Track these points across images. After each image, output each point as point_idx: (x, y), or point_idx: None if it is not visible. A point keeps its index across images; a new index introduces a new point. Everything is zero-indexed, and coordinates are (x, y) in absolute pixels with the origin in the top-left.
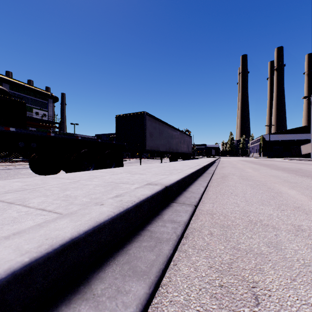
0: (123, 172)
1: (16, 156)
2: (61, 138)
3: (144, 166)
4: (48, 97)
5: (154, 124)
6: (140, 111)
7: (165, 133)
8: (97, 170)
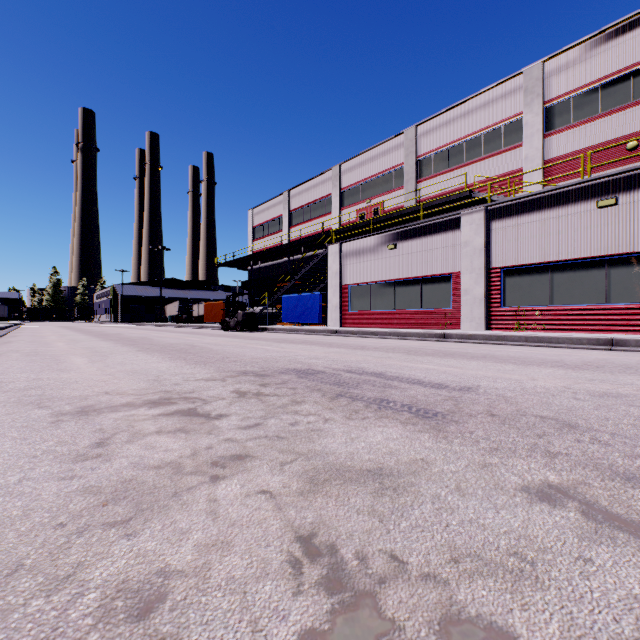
0: None
1: None
2: None
3: None
4: None
5: None
6: None
7: None
8: None
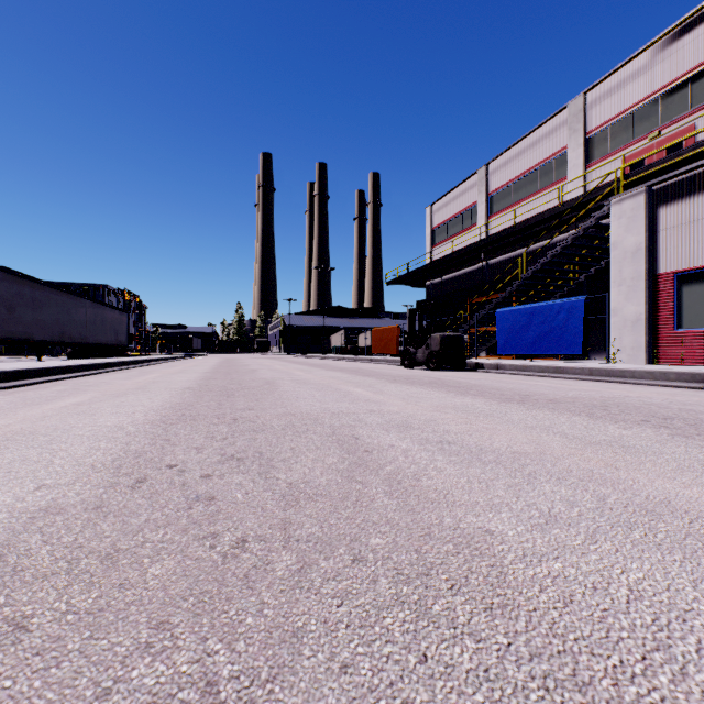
0: None
1: None
2: None
3: None
4: None
5: (20, 288)
6: None
7: (49, 305)
8: None
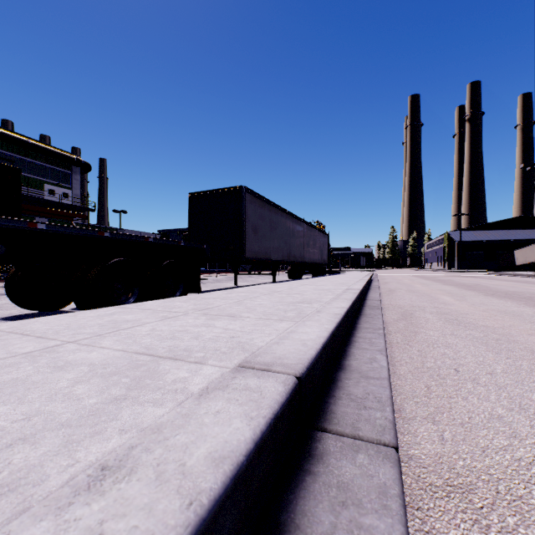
0: (190, 311)
1: (1, 269)
2: (67, 235)
3: (241, 292)
4: (72, 164)
5: (261, 210)
6: (235, 186)
7: (280, 227)
8: (137, 305)
